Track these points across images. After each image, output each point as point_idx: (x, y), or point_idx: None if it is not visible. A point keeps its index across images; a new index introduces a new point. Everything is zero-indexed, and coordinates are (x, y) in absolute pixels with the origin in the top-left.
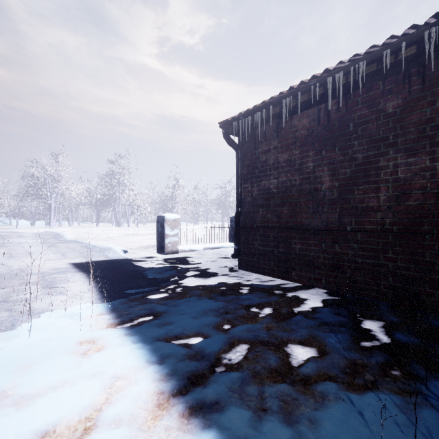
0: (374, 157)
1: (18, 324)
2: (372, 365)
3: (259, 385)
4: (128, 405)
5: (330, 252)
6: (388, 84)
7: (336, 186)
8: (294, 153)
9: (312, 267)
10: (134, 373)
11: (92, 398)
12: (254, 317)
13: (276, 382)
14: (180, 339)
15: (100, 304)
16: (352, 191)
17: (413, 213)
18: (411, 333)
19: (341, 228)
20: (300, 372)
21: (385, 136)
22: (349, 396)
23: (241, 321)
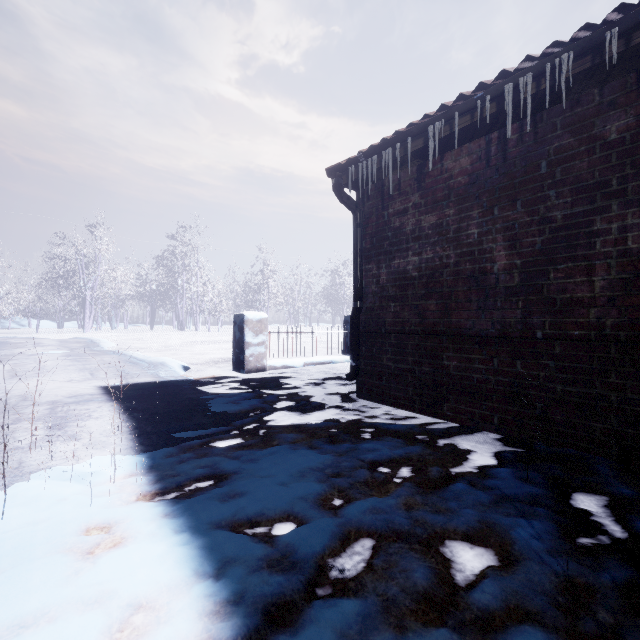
0: (585, 216)
1: None
2: (606, 590)
3: (397, 632)
4: None
5: (508, 374)
6: (609, 93)
7: (517, 266)
8: (447, 213)
9: (476, 398)
10: (169, 598)
11: None
12: (384, 485)
13: (429, 624)
14: (256, 525)
15: (132, 457)
16: (546, 273)
17: None
18: None
19: (526, 333)
20: (472, 603)
21: (603, 179)
22: None
23: (362, 491)
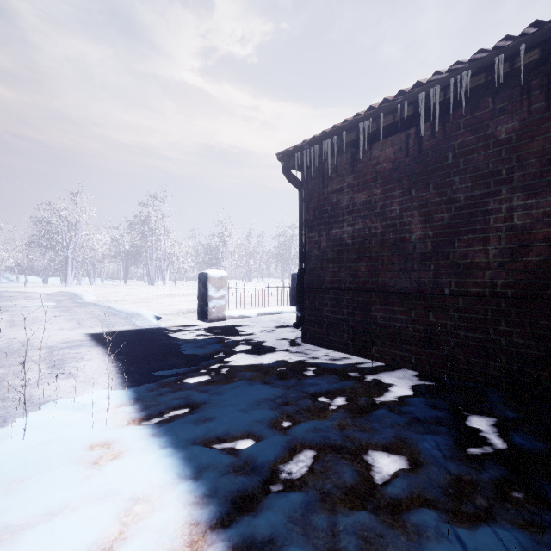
0: (481, 198)
1: (12, 419)
2: (485, 484)
3: (330, 514)
4: (149, 543)
5: (423, 323)
6: (500, 101)
7: (430, 236)
8: (375, 192)
9: (398, 342)
10: (160, 493)
11: (99, 532)
12: (323, 411)
13: (353, 508)
14: (223, 441)
15: (121, 391)
16: (452, 243)
17: (534, 272)
18: (534, 434)
19: (436, 290)
20: (386, 494)
21: (495, 170)
22: (455, 533)
23: (306, 416)
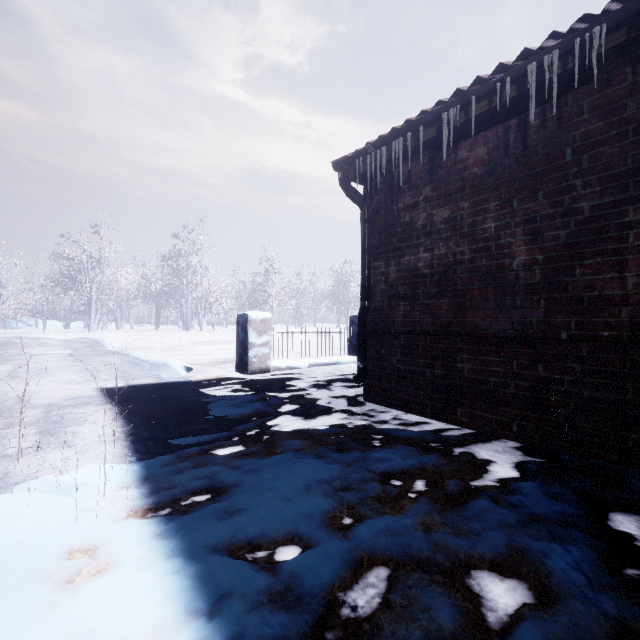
0: (616, 206)
1: None
2: None
3: None
4: None
5: (528, 377)
6: None
7: (539, 262)
8: (461, 206)
9: (494, 403)
10: None
11: None
12: (398, 501)
13: None
14: (257, 548)
15: (126, 466)
16: (571, 269)
17: None
18: None
19: (549, 334)
20: None
21: (637, 166)
22: None
23: (374, 509)
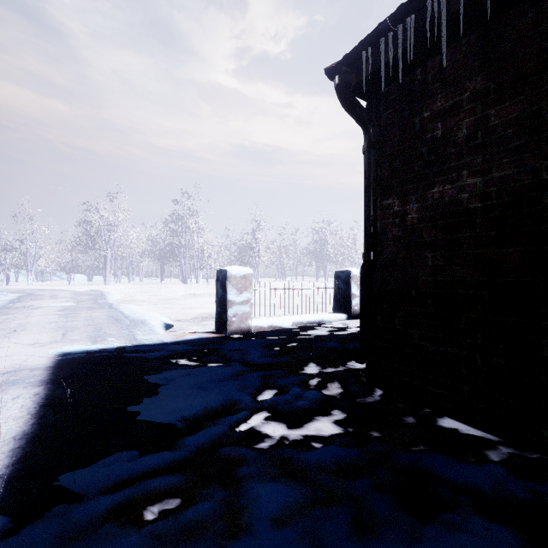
0: None
1: None
2: None
3: None
4: None
5: None
6: None
7: None
8: None
9: None
10: None
11: None
12: None
13: None
14: None
15: None
16: None
17: None
18: None
19: None
20: None
21: None
22: None
23: None
